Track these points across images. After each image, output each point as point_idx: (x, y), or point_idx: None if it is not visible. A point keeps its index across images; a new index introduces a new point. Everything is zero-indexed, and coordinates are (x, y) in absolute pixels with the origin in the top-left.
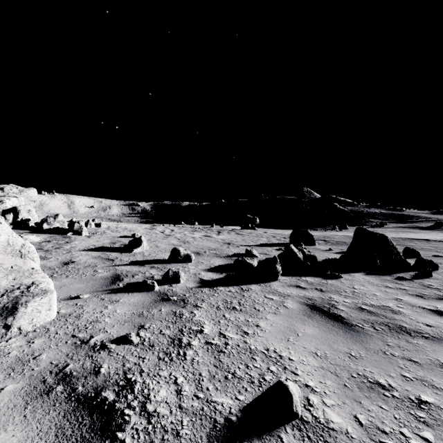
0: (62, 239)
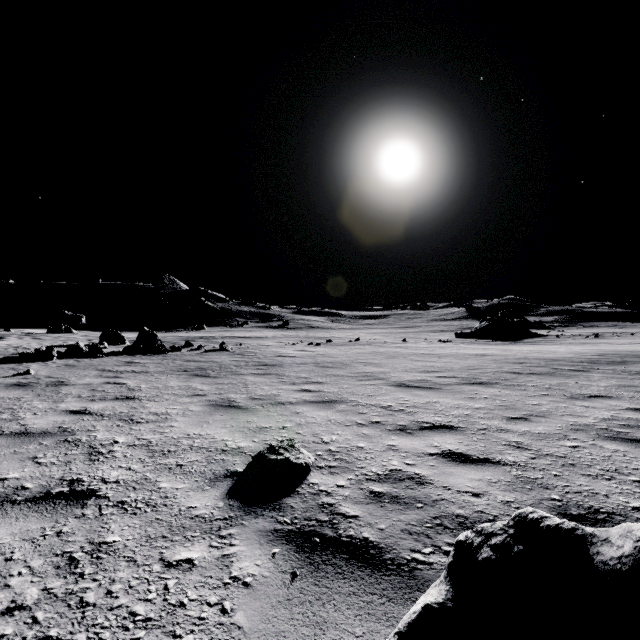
0: None
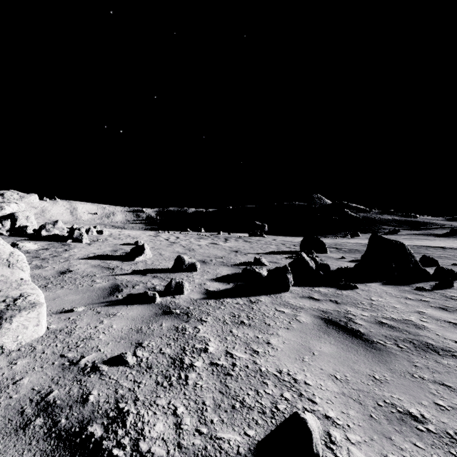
0: (61, 247)
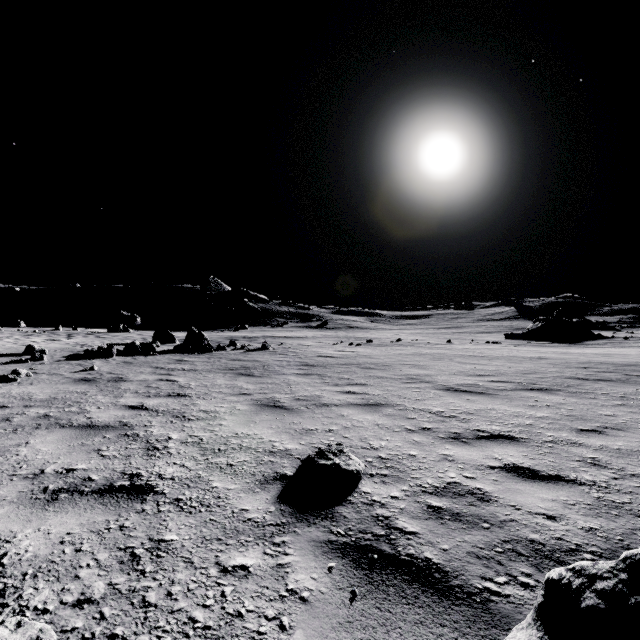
0: None
